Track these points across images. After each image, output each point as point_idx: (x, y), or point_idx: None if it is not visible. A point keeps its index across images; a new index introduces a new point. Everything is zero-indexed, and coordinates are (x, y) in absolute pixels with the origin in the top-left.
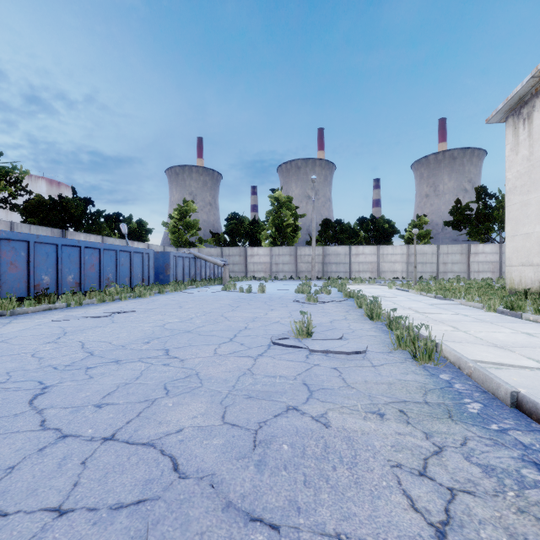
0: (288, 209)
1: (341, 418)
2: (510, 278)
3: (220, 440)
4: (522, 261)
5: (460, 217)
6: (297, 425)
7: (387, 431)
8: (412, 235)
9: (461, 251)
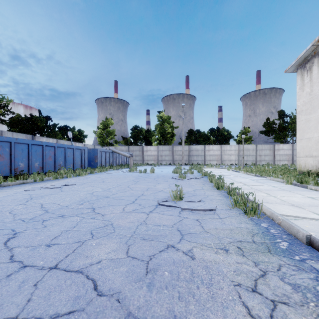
0: (168, 123)
1: (201, 252)
2: (299, 164)
3: (125, 268)
4: (306, 154)
5: (269, 128)
6: (174, 258)
7: (230, 261)
8: (241, 139)
9: (269, 148)
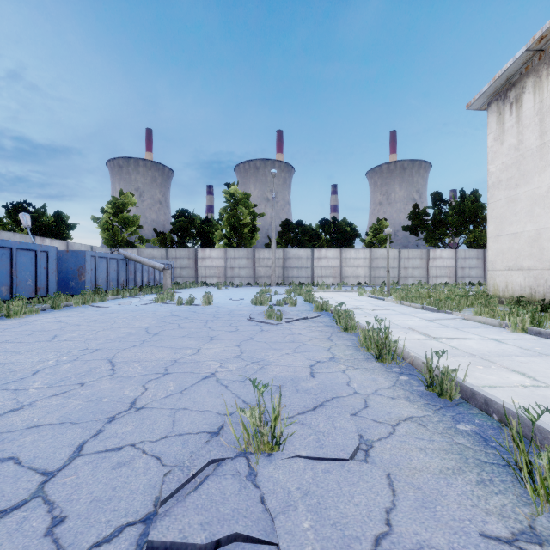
0: (246, 207)
1: None
2: (493, 283)
3: None
4: (509, 264)
5: (417, 222)
6: None
7: None
8: (372, 239)
9: (420, 256)
